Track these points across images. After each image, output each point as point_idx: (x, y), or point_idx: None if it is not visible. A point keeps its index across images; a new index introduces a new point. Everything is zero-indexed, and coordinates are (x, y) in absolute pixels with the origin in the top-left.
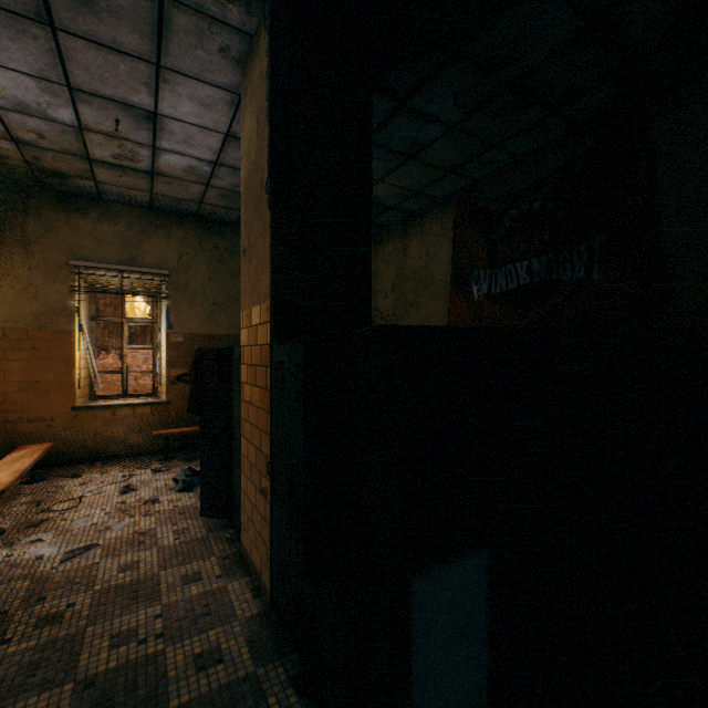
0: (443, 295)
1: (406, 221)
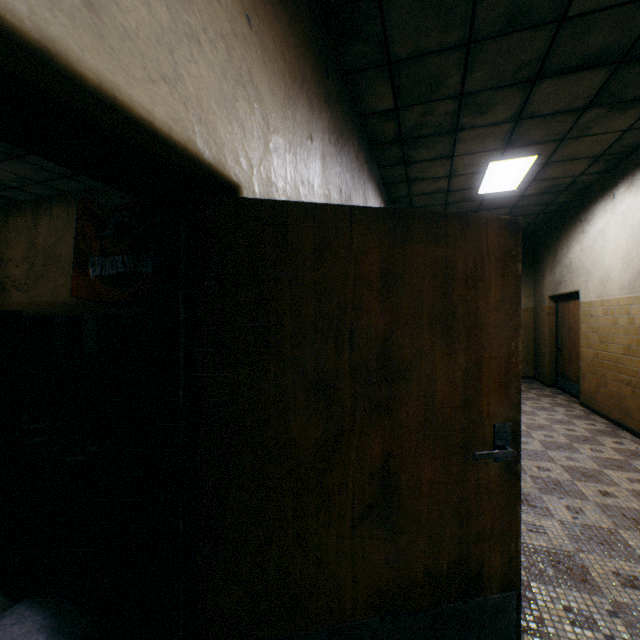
0: (69, 272)
1: (38, 202)
